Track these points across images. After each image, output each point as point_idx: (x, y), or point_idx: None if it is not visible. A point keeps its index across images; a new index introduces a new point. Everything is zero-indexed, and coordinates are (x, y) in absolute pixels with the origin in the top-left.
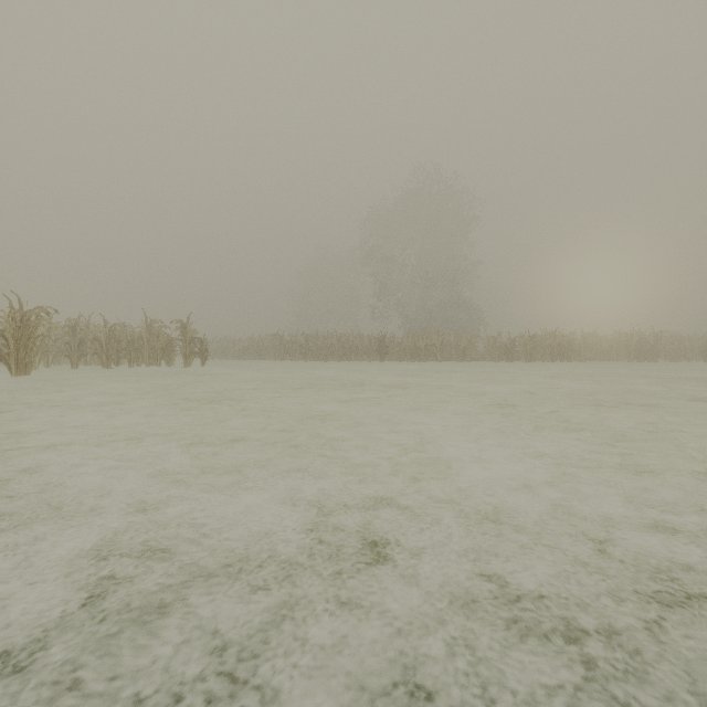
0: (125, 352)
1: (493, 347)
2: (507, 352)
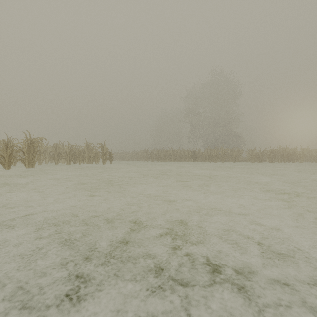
0: (77, 158)
1: (251, 155)
2: (259, 158)
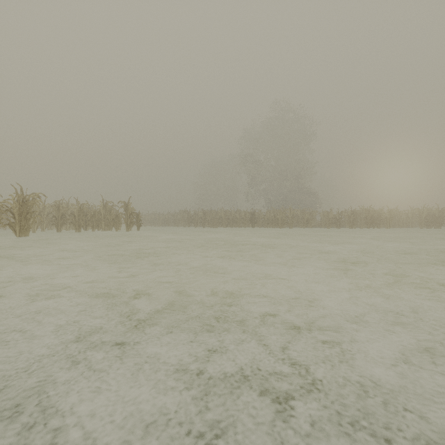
0: (90, 222)
1: (327, 218)
2: (336, 222)
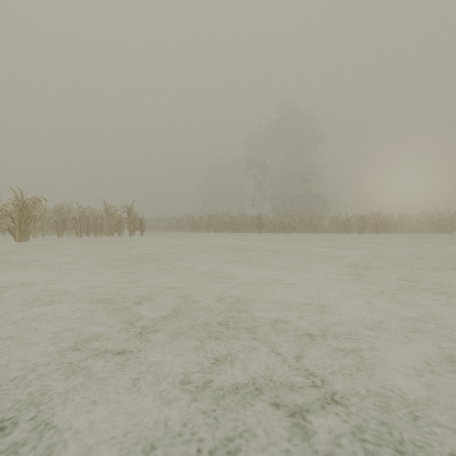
0: (92, 227)
1: (335, 223)
2: (345, 227)
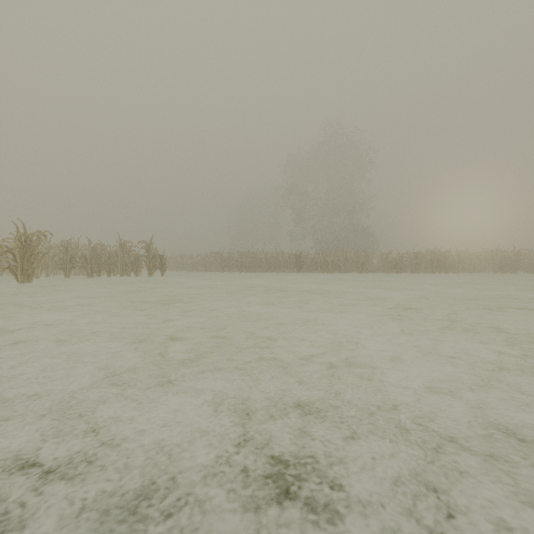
0: (104, 266)
1: (385, 261)
2: (396, 266)
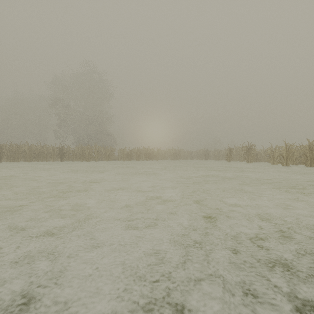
0: None
1: (122, 154)
2: (129, 156)
